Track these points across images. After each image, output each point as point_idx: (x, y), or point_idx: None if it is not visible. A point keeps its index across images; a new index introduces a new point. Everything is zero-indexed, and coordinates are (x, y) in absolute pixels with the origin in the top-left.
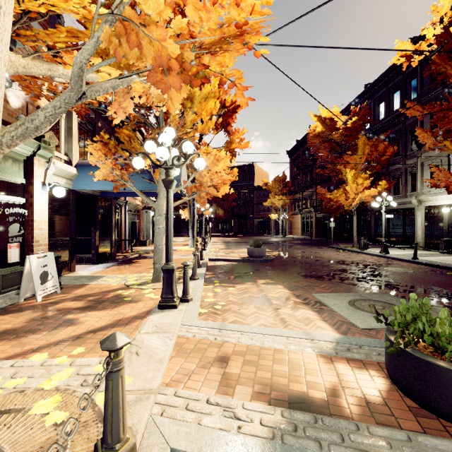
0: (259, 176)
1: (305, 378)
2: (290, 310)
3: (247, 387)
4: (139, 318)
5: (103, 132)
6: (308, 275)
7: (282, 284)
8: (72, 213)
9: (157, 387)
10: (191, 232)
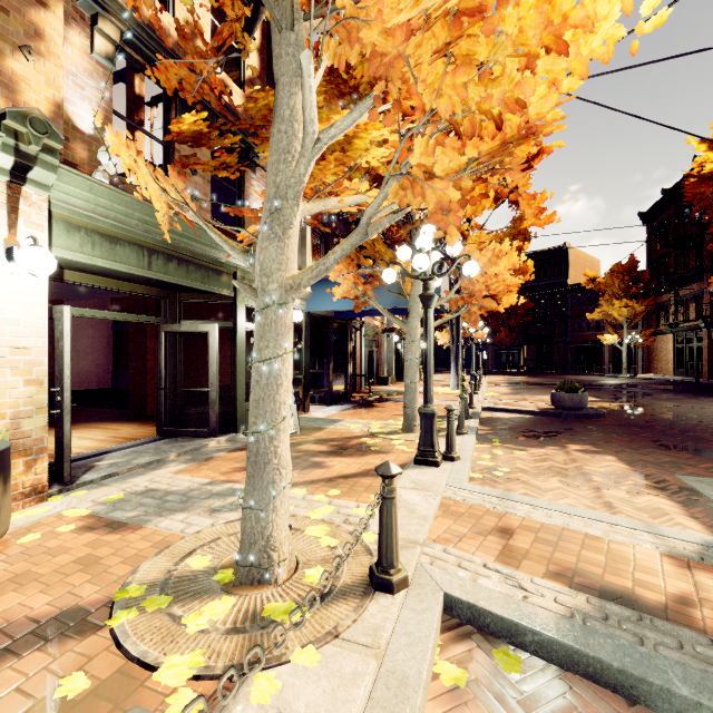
0: (578, 267)
1: (633, 575)
2: (625, 493)
3: (539, 565)
4: None
5: (337, 234)
6: (676, 446)
7: (614, 454)
8: (306, 341)
9: (422, 540)
10: (453, 365)
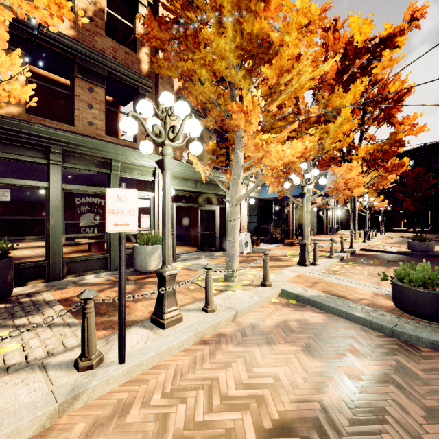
0: None
1: (352, 294)
2: None
3: (319, 289)
4: (285, 267)
5: None
6: None
7: None
8: (258, 212)
9: (283, 281)
10: (351, 225)
